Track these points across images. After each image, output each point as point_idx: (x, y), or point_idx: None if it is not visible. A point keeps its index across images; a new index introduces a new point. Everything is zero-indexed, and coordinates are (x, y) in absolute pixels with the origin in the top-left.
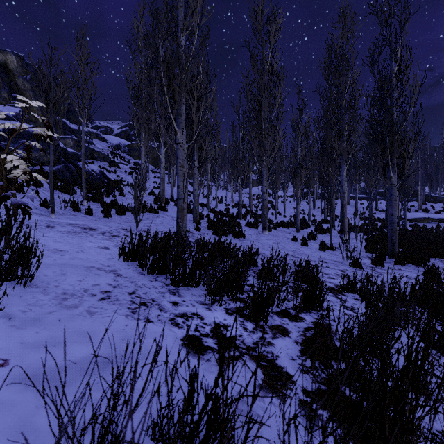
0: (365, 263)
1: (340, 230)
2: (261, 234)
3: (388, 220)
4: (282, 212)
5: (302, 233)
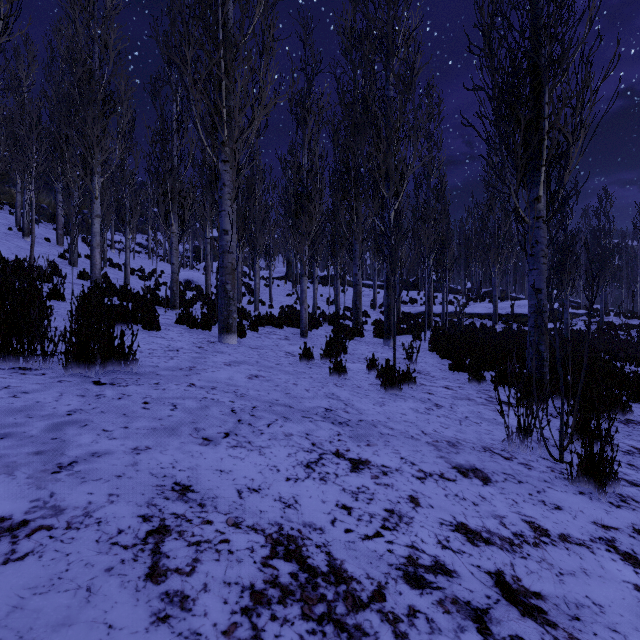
0: (550, 439)
1: (377, 331)
2: (217, 346)
3: (430, 313)
4: (267, 301)
5: (313, 338)
